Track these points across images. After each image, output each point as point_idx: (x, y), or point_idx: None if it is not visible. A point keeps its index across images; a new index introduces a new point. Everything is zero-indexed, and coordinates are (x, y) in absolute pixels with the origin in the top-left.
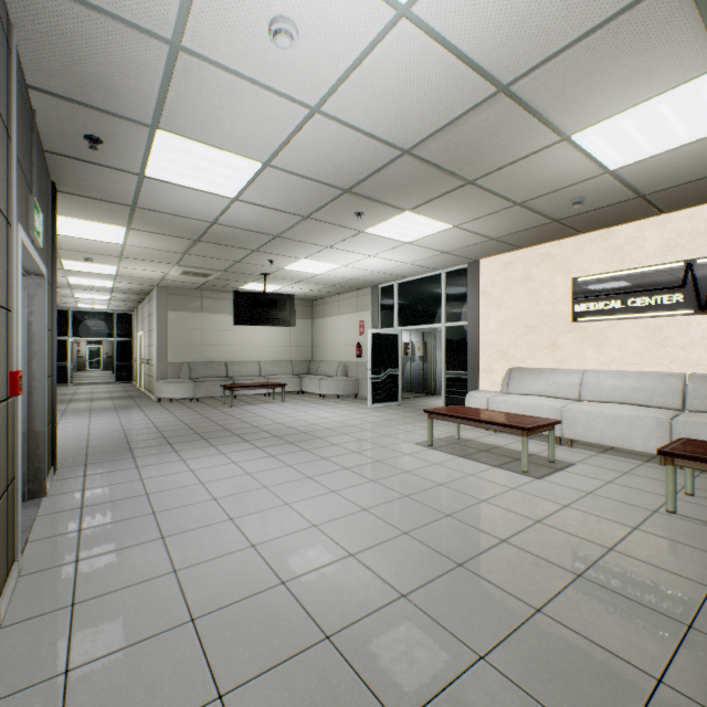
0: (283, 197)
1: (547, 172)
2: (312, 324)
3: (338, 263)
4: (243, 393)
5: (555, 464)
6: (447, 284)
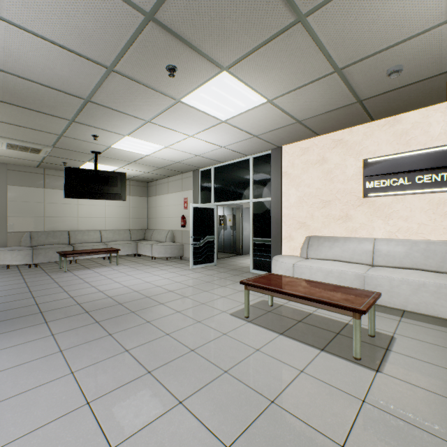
0: (65, 19)
1: (390, 10)
2: (147, 200)
3: (161, 143)
4: (83, 258)
5: (377, 339)
6: (254, 167)
